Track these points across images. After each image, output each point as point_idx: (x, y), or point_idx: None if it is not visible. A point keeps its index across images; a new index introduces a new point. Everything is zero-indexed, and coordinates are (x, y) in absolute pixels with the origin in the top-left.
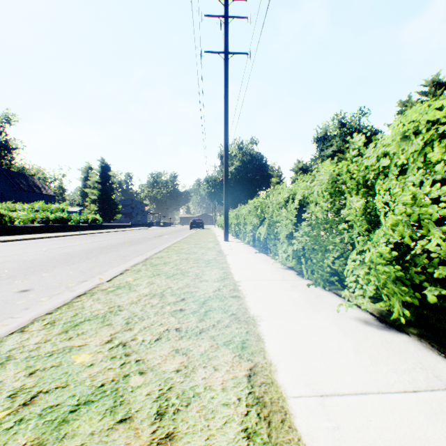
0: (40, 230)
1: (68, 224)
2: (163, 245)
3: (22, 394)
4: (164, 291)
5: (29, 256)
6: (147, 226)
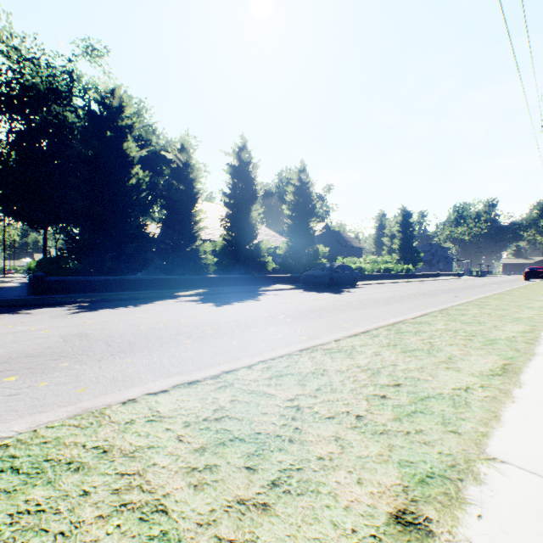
0: (378, 277)
1: (392, 273)
2: (499, 290)
3: (498, 301)
4: (519, 298)
5: (420, 289)
6: (454, 275)
